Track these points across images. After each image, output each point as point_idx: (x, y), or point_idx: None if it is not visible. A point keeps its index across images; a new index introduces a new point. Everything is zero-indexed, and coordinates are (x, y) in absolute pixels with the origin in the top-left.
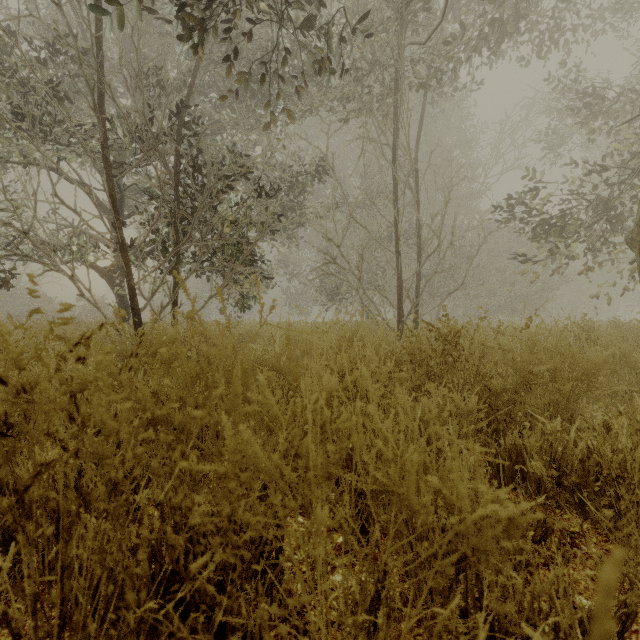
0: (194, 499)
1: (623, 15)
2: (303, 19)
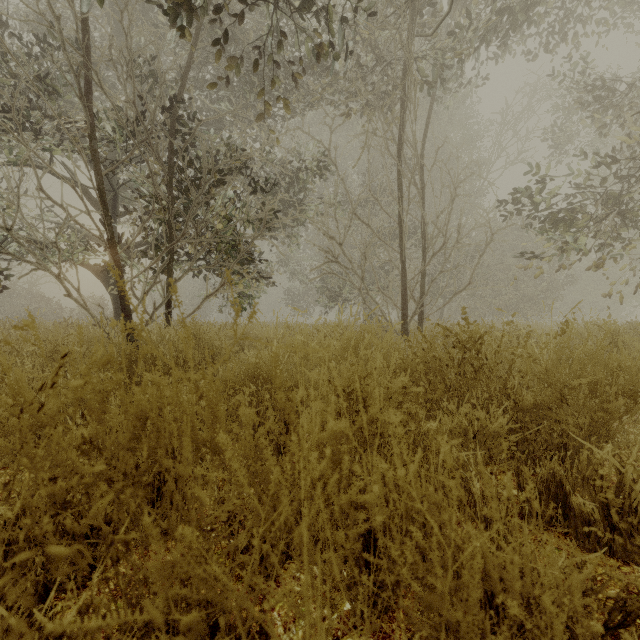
0: (147, 578)
1: (633, 6)
2: (303, 1)
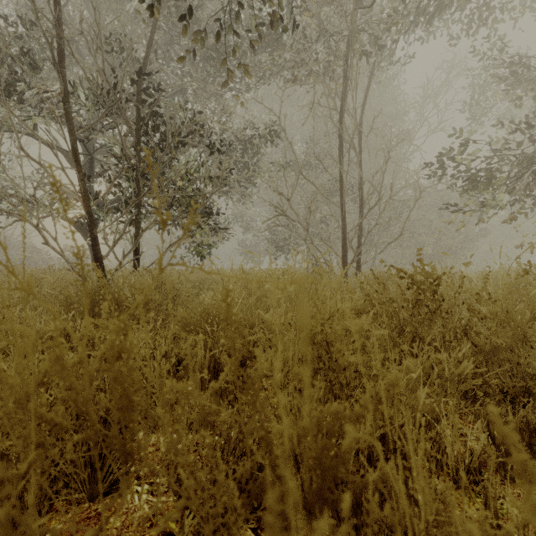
0: None
1: None
2: None
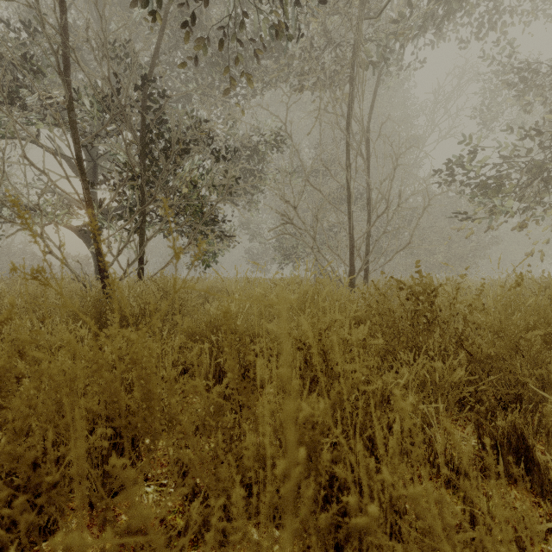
0: None
1: None
2: None
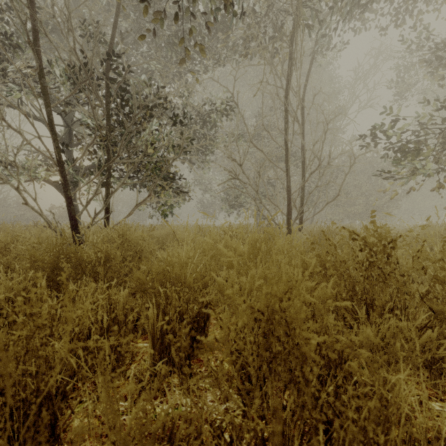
0: None
1: None
2: None
